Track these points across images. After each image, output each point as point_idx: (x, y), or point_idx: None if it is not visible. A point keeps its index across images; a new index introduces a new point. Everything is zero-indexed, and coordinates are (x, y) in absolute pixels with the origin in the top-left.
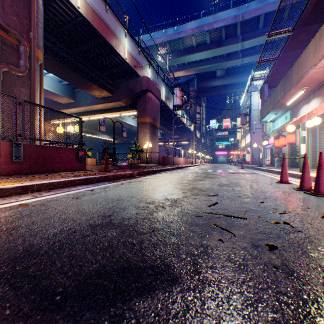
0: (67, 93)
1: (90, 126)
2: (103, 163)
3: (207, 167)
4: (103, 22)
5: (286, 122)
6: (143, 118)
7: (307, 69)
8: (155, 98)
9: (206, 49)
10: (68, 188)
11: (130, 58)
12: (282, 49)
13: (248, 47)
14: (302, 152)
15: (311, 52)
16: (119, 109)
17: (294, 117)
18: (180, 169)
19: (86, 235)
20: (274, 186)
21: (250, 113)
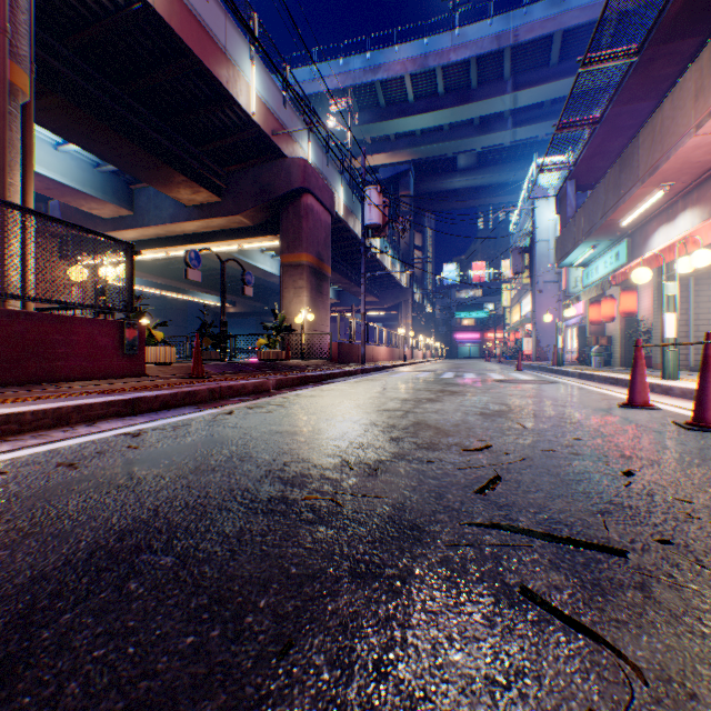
0: (113, 194)
1: (173, 274)
2: None
3: (439, 368)
4: (195, 20)
5: (618, 266)
6: (294, 254)
7: (678, 138)
8: (321, 209)
9: (436, 105)
10: (67, 429)
11: (263, 114)
12: (612, 98)
13: (528, 105)
14: (669, 332)
15: (689, 96)
16: (238, 232)
17: (637, 254)
18: (379, 373)
19: None
20: (622, 417)
21: (533, 248)
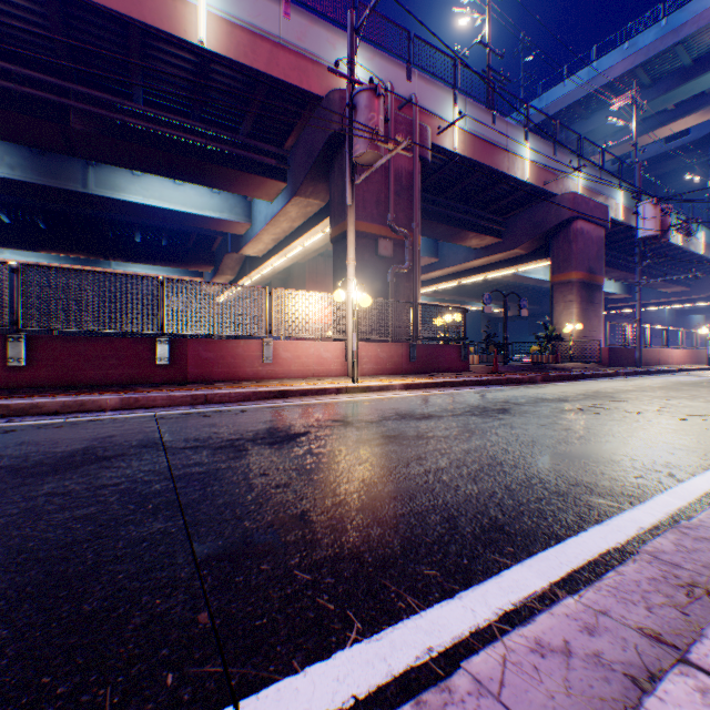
0: (426, 251)
1: (456, 291)
2: (483, 361)
3: None
4: (486, 145)
5: None
6: (562, 273)
7: None
8: (591, 227)
9: None
10: (463, 387)
11: (534, 174)
12: None
13: None
14: None
15: None
16: (512, 260)
17: None
18: (646, 376)
19: (495, 403)
20: None
21: None
